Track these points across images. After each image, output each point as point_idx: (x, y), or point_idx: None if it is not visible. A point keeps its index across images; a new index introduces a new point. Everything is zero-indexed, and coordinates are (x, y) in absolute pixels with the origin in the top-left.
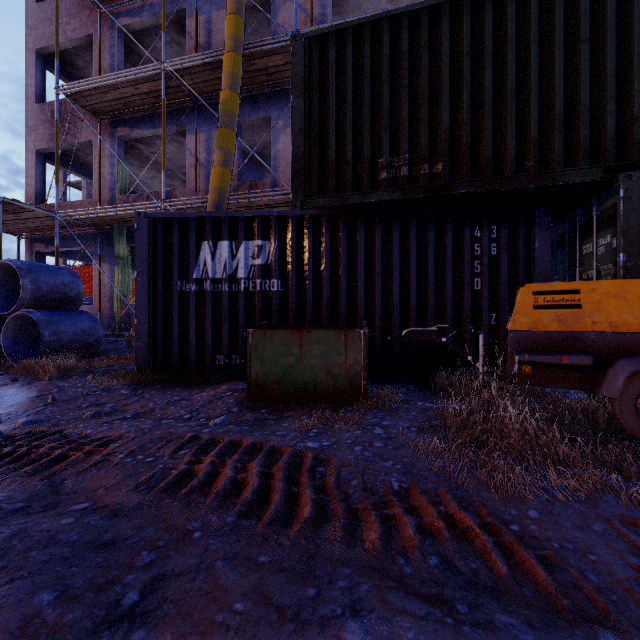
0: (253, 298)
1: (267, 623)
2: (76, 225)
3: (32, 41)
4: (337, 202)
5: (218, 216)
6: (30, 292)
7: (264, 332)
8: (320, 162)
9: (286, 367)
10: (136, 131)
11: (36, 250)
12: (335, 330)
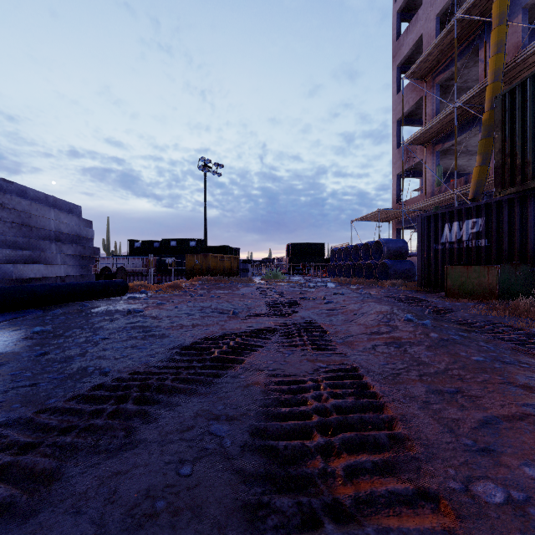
0: (471, 250)
1: (382, 301)
2: (412, 212)
3: (394, 117)
4: (522, 188)
5: (452, 210)
6: (386, 252)
7: (452, 267)
8: (511, 166)
9: (461, 283)
10: (446, 144)
11: (396, 228)
12: (483, 266)
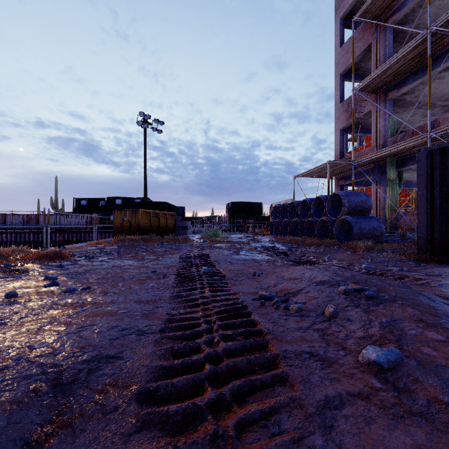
0: None
1: None
2: (362, 165)
3: (337, 71)
4: None
5: None
6: (346, 207)
7: None
8: None
9: None
10: (402, 89)
11: (339, 184)
12: None
